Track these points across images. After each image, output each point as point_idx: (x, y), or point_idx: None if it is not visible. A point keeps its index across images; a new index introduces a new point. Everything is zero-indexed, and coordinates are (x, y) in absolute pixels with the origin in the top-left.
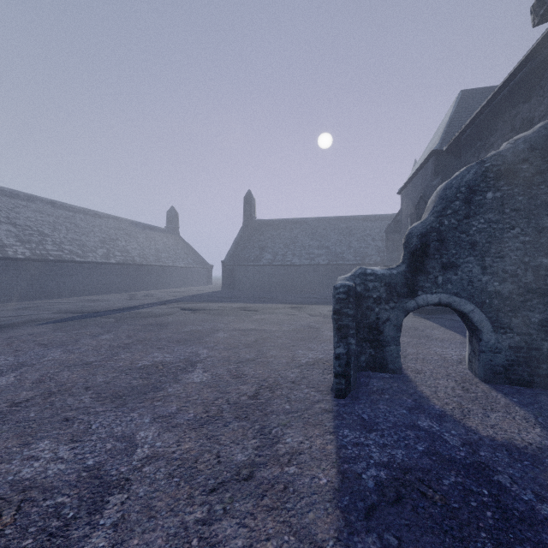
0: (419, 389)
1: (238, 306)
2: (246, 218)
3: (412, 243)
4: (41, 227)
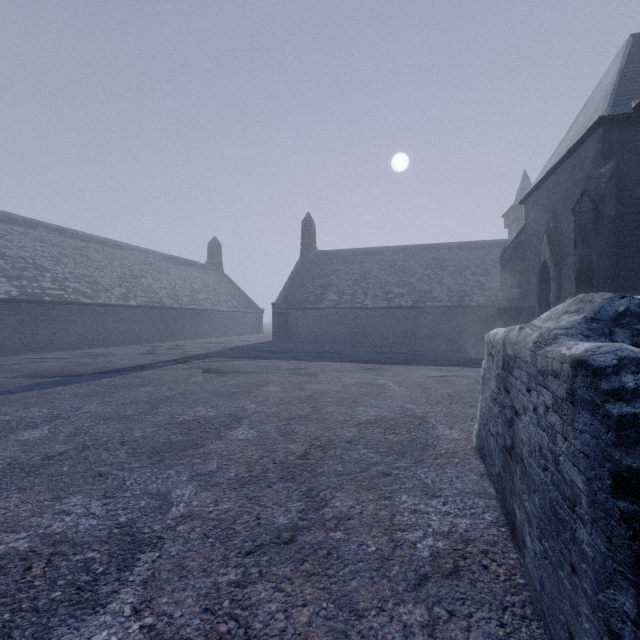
0: None
1: (288, 367)
2: (304, 249)
3: None
4: (40, 259)
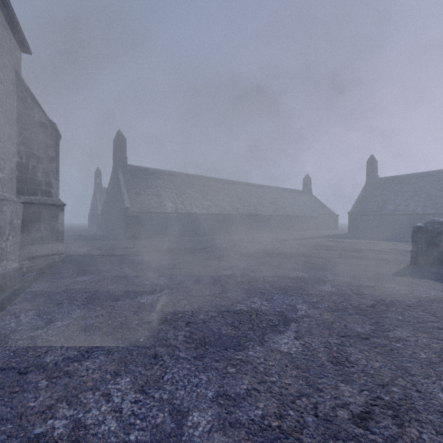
0: None
1: (364, 242)
2: (368, 178)
3: None
4: (246, 198)
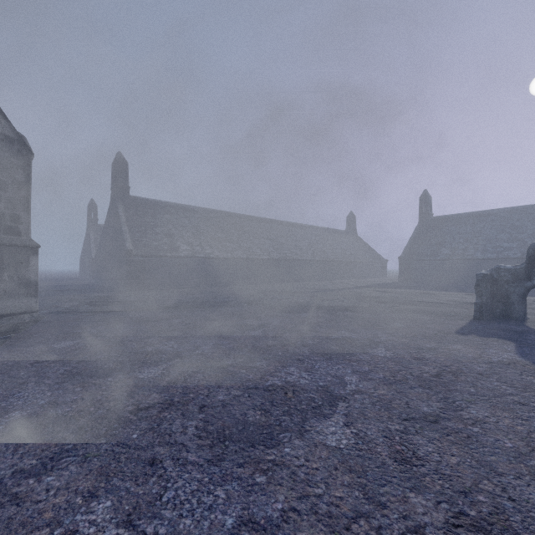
0: (526, 323)
1: (418, 292)
2: (421, 216)
3: (529, 253)
4: (280, 239)
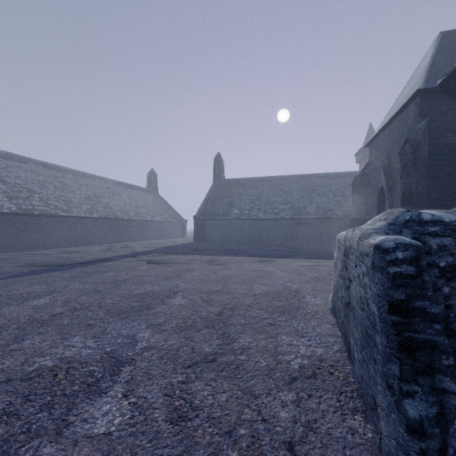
0: None
1: (205, 260)
2: (215, 178)
3: None
4: (30, 185)
